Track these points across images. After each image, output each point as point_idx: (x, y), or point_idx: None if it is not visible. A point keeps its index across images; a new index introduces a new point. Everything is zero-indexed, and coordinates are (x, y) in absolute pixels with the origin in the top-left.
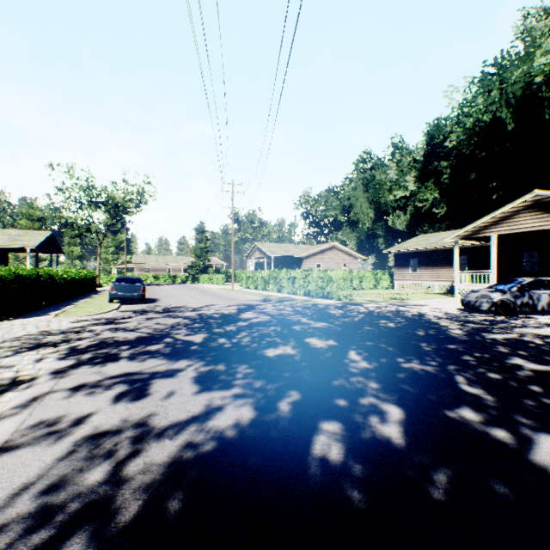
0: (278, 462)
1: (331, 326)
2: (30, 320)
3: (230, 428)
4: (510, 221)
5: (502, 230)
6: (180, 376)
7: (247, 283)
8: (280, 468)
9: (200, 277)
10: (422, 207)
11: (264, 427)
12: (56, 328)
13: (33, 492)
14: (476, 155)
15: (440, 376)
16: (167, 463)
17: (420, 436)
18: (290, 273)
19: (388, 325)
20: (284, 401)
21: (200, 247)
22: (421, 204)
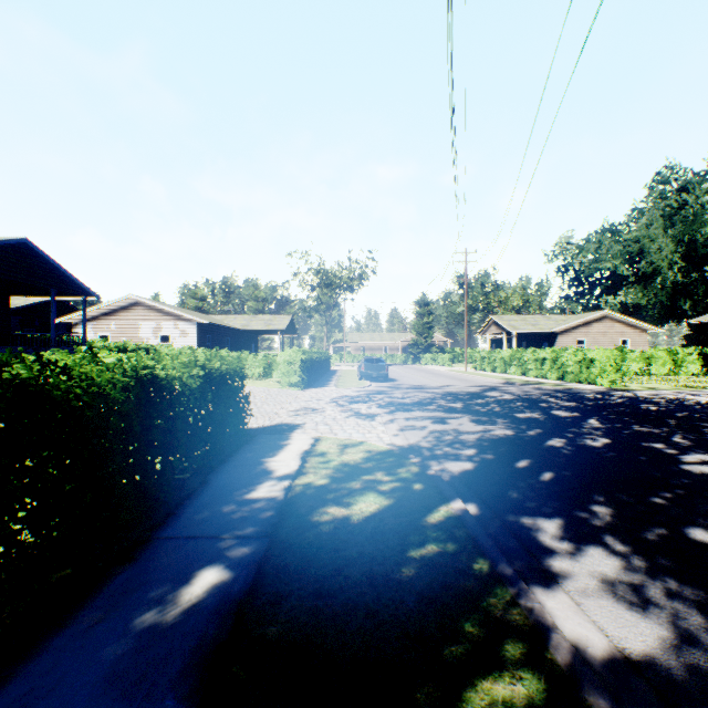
0: (528, 443)
1: (579, 405)
2: (324, 389)
3: (501, 435)
4: None
5: None
6: (460, 419)
7: (482, 364)
8: (529, 444)
9: (422, 357)
10: None
11: (519, 436)
12: (349, 394)
13: (430, 437)
14: None
15: (660, 434)
16: (476, 438)
17: (613, 446)
18: (537, 354)
19: (648, 408)
20: (530, 432)
21: (422, 322)
22: None
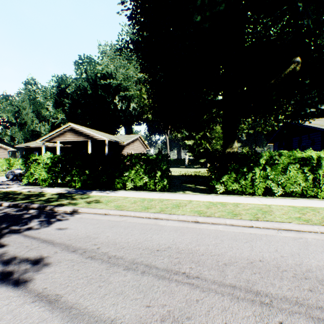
0: None
1: None
2: None
3: None
4: (64, 135)
5: (61, 139)
6: None
7: None
8: None
9: None
10: (56, 122)
11: None
12: None
13: None
14: (80, 101)
15: None
16: None
17: None
18: None
19: None
20: None
21: None
22: (54, 120)
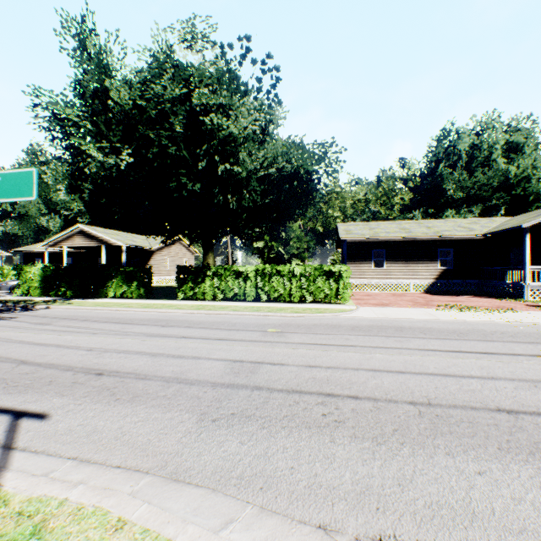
0: None
1: None
2: None
3: None
4: (72, 239)
5: (69, 244)
6: None
7: None
8: None
9: None
10: (71, 215)
11: None
12: None
13: None
14: (105, 185)
15: None
16: None
17: None
18: None
19: None
20: None
21: None
22: (68, 213)
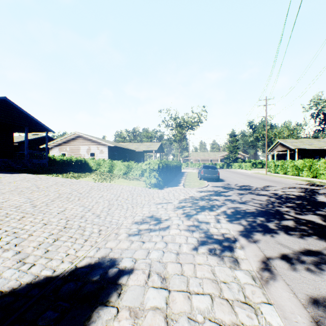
0: None
1: None
2: (175, 188)
3: None
4: None
5: None
6: None
7: (275, 169)
8: None
9: (232, 164)
10: None
11: None
12: (194, 195)
13: None
14: None
15: None
16: None
17: None
18: None
19: None
20: None
21: (232, 145)
22: None
